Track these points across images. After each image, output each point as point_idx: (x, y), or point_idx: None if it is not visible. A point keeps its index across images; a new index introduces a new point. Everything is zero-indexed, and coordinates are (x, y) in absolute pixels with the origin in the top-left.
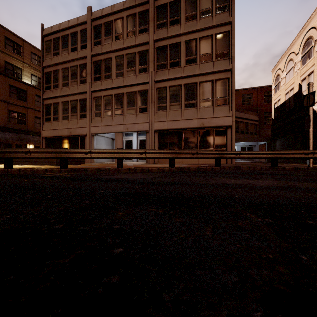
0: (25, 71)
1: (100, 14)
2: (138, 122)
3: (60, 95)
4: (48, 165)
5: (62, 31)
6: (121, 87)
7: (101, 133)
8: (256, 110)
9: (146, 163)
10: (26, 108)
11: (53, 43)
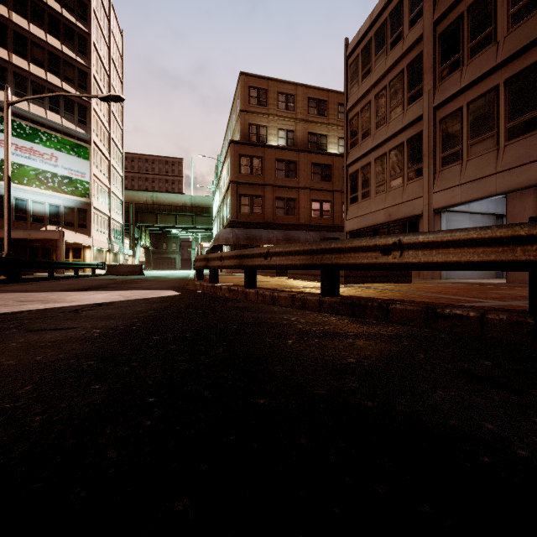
0: (330, 136)
1: None
2: None
3: (371, 148)
4: None
5: (374, 25)
6: (530, 48)
7: (461, 203)
8: None
9: None
10: (330, 192)
11: (361, 58)
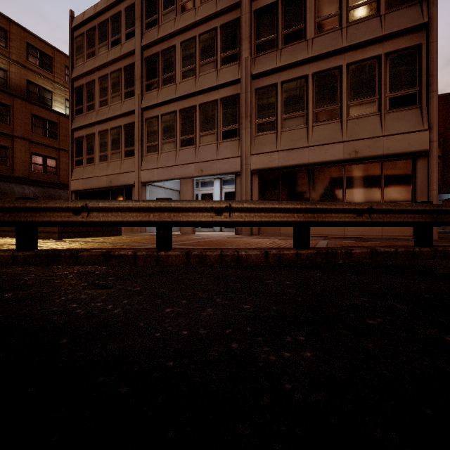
0: (56, 94)
1: None
2: (222, 157)
3: (96, 122)
4: (46, 237)
5: (98, 17)
6: (190, 97)
7: (158, 180)
8: None
9: (237, 233)
10: (56, 150)
11: (87, 38)
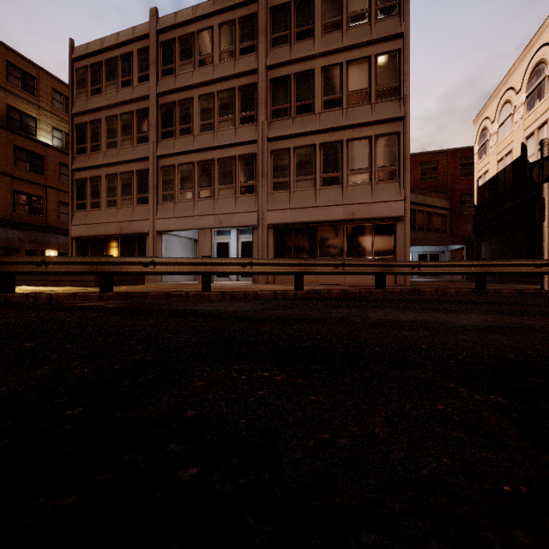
0: (41, 121)
1: (173, 21)
2: (240, 211)
3: (103, 164)
4: (80, 286)
5: (106, 52)
6: (209, 150)
7: (175, 230)
8: (445, 191)
9: (254, 282)
10: (43, 187)
11: (91, 72)
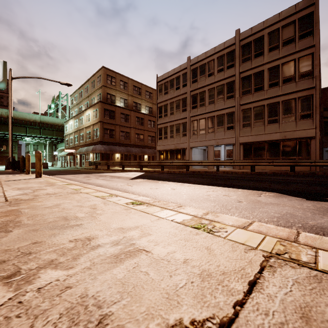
0: (142, 105)
1: (197, 60)
2: (226, 137)
3: (169, 121)
4: (171, 169)
5: (169, 77)
6: (212, 112)
7: (197, 146)
8: None
9: (233, 168)
10: (143, 130)
11: (164, 86)
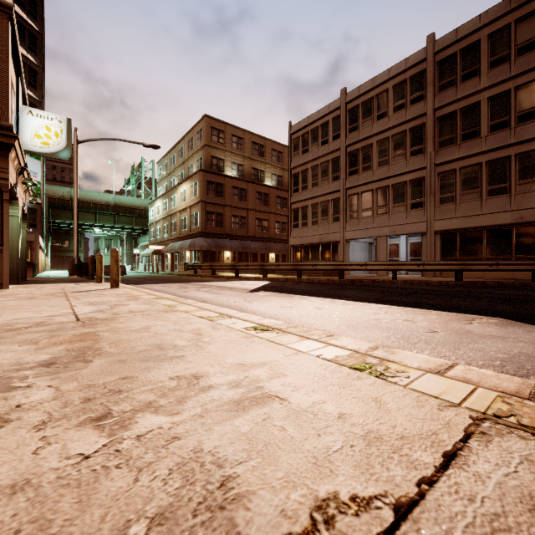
0: (266, 172)
1: (357, 93)
2: (410, 222)
3: (309, 198)
4: (314, 276)
5: (311, 125)
6: (384, 179)
7: (359, 238)
8: None
9: (422, 276)
10: (268, 214)
11: (301, 140)
